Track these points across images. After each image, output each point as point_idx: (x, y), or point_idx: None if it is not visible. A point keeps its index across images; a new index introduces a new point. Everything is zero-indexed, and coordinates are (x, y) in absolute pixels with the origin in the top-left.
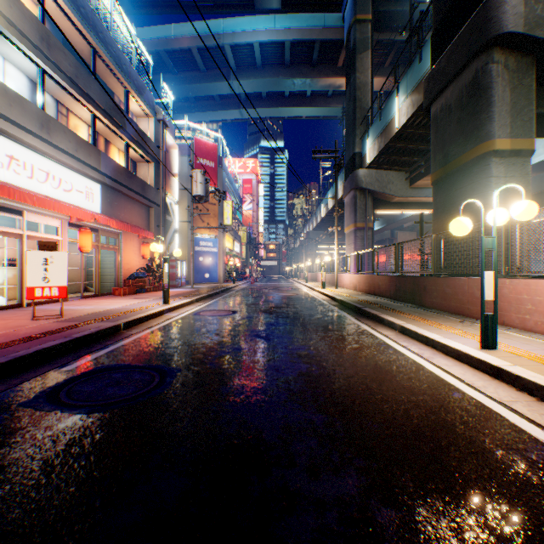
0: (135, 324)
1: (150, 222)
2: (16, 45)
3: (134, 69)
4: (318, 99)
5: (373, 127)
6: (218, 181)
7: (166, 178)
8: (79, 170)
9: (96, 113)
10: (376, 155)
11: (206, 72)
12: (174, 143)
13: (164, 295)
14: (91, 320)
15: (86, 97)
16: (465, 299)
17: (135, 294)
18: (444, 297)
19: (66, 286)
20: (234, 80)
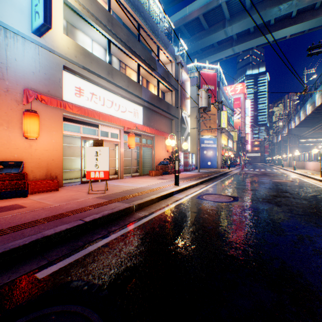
0: (146, 205)
1: (172, 129)
2: (95, 28)
3: (162, 33)
4: (303, 15)
5: None
6: (216, 98)
7: (181, 100)
8: (129, 99)
9: (139, 63)
10: None
11: (208, 29)
12: (187, 77)
13: (175, 178)
14: (115, 199)
15: (133, 53)
16: None
17: (161, 175)
18: None
19: (108, 171)
20: (227, 26)
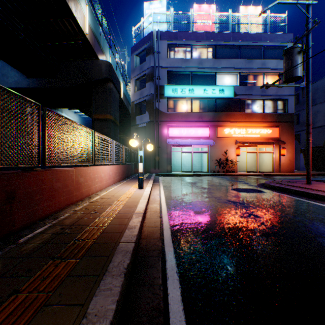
0: None
1: None
2: None
3: None
4: None
5: None
6: None
7: None
8: None
9: None
10: None
11: None
12: None
13: None
14: None
15: None
16: (74, 188)
17: None
18: (54, 195)
19: None
20: None
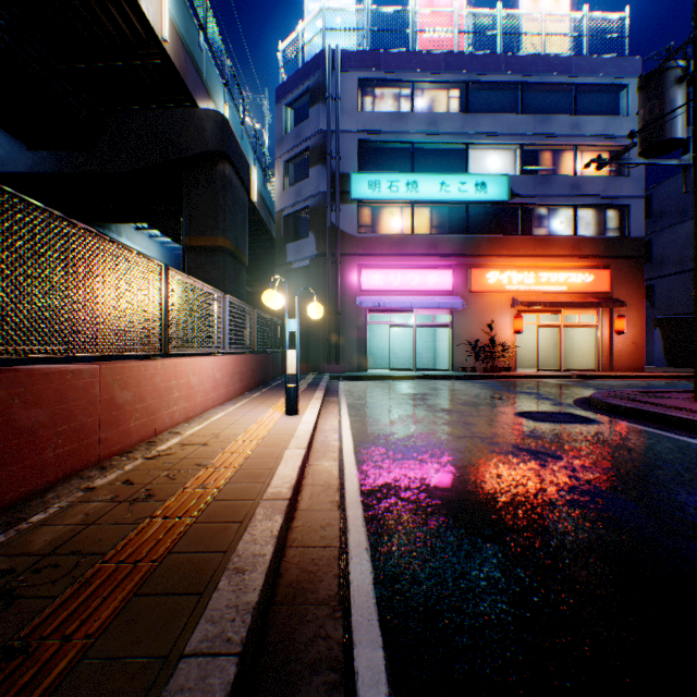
0: None
1: None
2: None
3: None
4: None
5: None
6: None
7: None
8: None
9: None
10: None
11: None
12: None
13: None
14: None
15: None
16: (98, 420)
17: None
18: (18, 449)
19: None
20: None
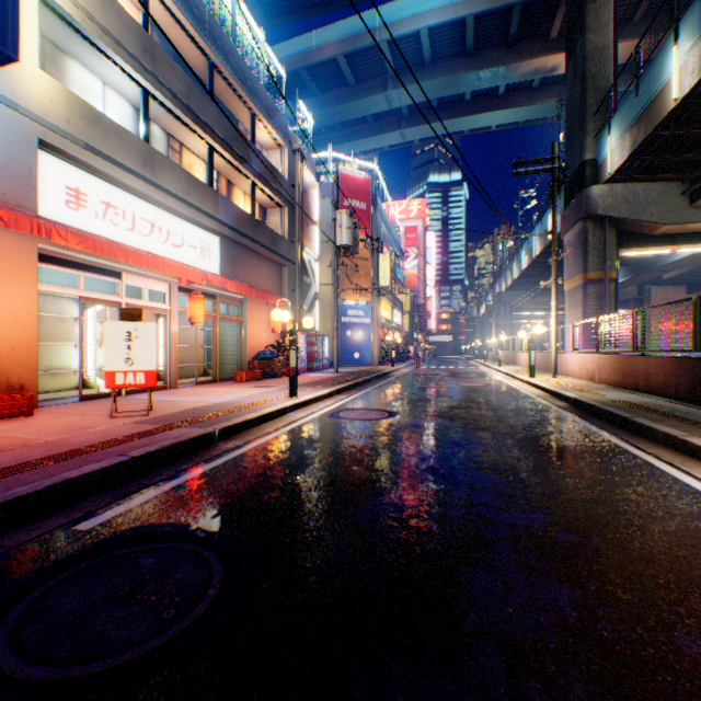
0: (238, 430)
1: (283, 285)
2: (113, 61)
3: (262, 85)
4: (516, 95)
5: (620, 111)
6: (370, 228)
7: (302, 226)
8: (191, 219)
9: (213, 144)
10: (626, 158)
11: (356, 86)
12: (313, 180)
13: (290, 384)
14: (177, 423)
15: (200, 123)
16: None
17: (260, 380)
18: None
19: (155, 371)
20: (392, 89)
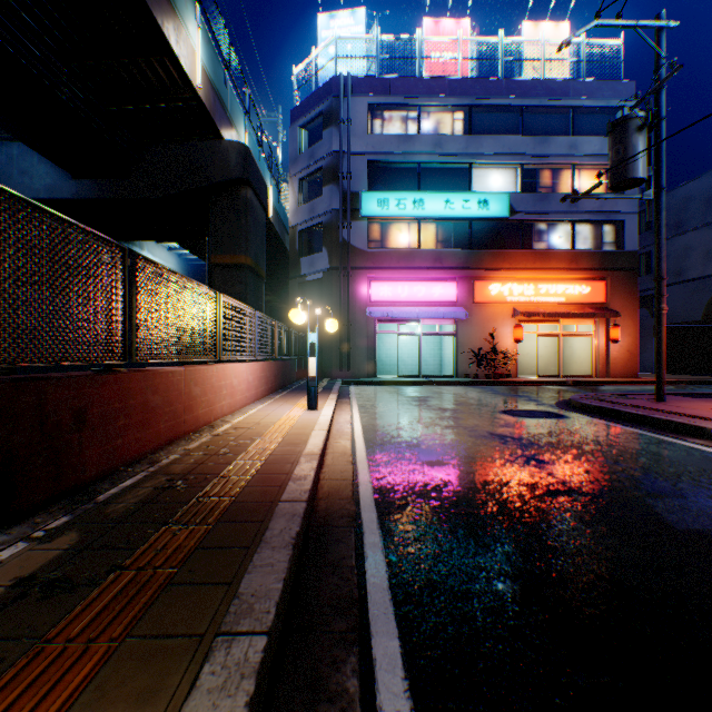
0: None
1: None
2: None
3: None
4: None
5: None
6: None
7: None
8: None
9: None
10: None
11: None
12: None
13: None
14: None
15: None
16: (184, 406)
17: None
18: (150, 420)
19: None
20: None
